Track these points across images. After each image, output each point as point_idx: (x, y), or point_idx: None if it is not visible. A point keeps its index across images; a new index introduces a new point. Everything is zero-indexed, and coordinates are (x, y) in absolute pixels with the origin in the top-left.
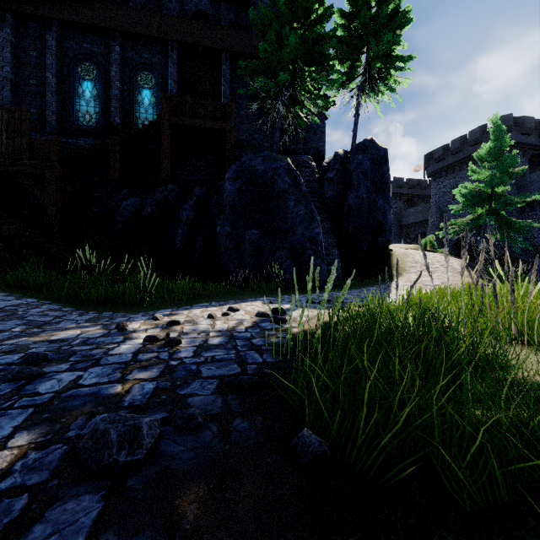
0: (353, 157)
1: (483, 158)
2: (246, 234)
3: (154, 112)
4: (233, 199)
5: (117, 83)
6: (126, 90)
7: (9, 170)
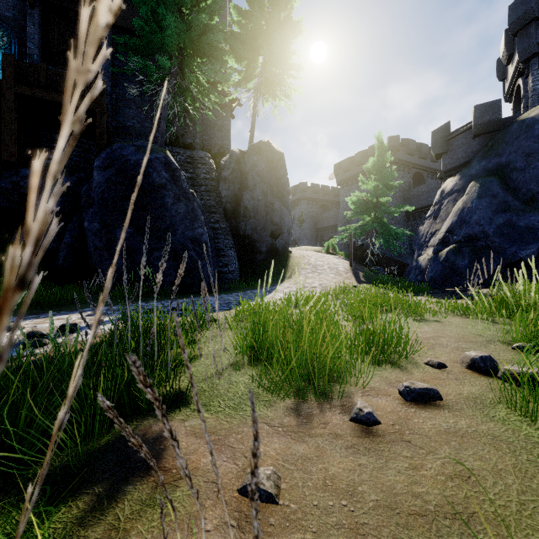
0: (248, 157)
1: (370, 170)
2: (117, 232)
3: None
4: (102, 191)
5: None
6: None
7: None
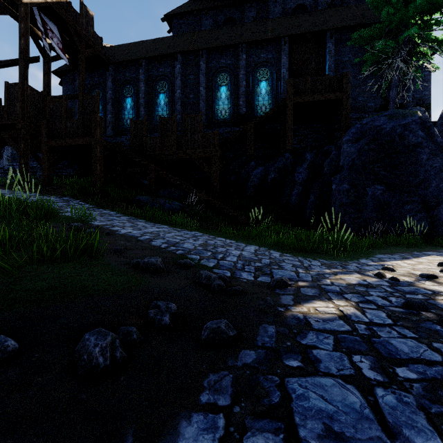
0: None
1: None
2: (368, 190)
3: (269, 98)
4: (352, 159)
5: (244, 82)
6: (248, 86)
7: (191, 157)
